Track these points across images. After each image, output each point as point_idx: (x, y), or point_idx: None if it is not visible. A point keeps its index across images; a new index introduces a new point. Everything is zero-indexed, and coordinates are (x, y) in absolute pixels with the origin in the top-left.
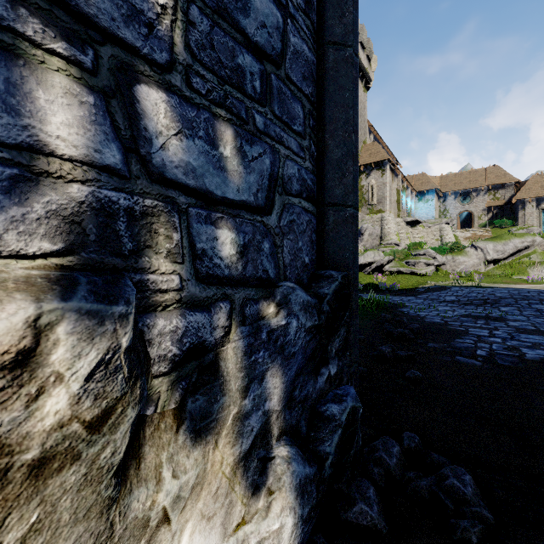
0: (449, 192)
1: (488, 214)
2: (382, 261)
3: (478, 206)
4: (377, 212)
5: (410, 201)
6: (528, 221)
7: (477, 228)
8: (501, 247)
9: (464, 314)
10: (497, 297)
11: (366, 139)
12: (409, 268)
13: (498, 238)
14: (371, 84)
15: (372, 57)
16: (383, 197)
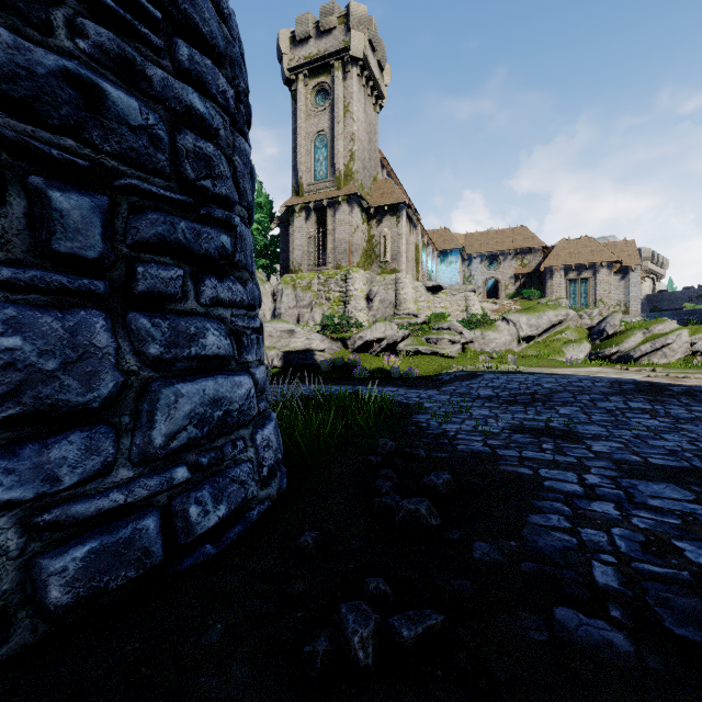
0: (474, 254)
1: (516, 283)
2: (396, 337)
3: (505, 272)
4: (391, 272)
5: (431, 261)
6: (556, 292)
7: (504, 299)
8: (536, 321)
9: (514, 424)
10: (548, 390)
11: (378, 175)
12: (430, 346)
13: (531, 310)
14: (383, 102)
15: (385, 66)
16: (399, 253)
